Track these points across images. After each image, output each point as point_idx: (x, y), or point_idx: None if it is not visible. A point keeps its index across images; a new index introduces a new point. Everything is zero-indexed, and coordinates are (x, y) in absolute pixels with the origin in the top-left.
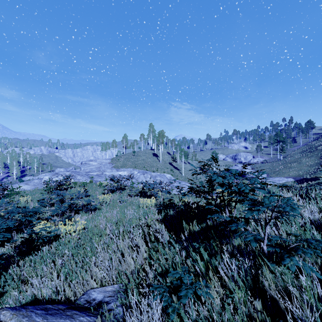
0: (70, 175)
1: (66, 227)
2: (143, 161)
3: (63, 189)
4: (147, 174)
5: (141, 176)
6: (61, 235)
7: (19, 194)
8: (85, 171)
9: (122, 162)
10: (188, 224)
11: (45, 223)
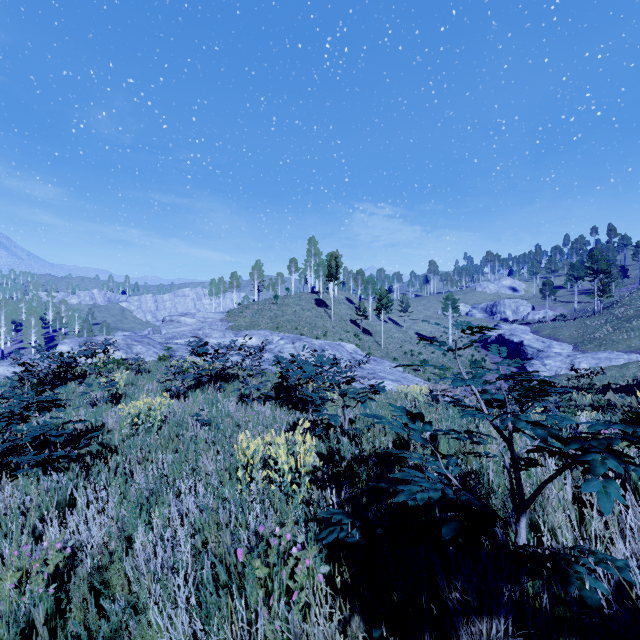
0: (106, 341)
1: None
2: (294, 317)
3: (72, 377)
4: (302, 343)
5: (288, 347)
6: None
7: None
8: (164, 337)
9: (249, 317)
10: None
11: None
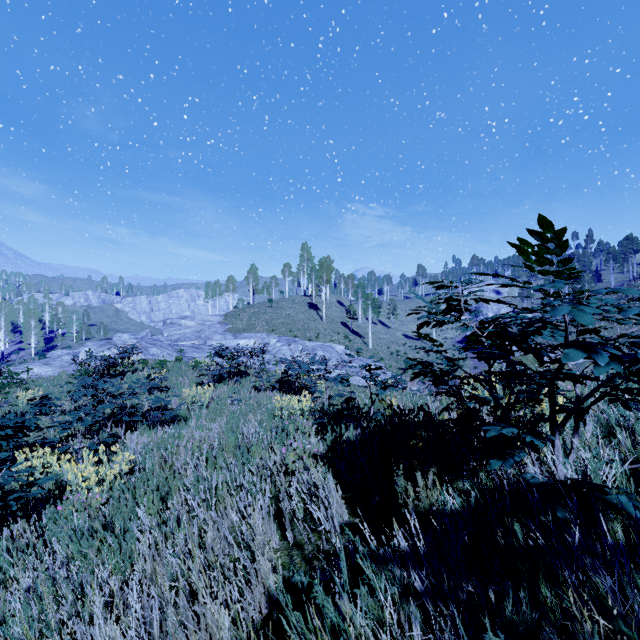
0: (133, 345)
1: (82, 468)
2: (288, 319)
3: (115, 374)
4: (297, 345)
5: (284, 349)
6: (68, 491)
7: (24, 385)
8: (169, 339)
9: (246, 320)
10: (404, 474)
11: (51, 452)
